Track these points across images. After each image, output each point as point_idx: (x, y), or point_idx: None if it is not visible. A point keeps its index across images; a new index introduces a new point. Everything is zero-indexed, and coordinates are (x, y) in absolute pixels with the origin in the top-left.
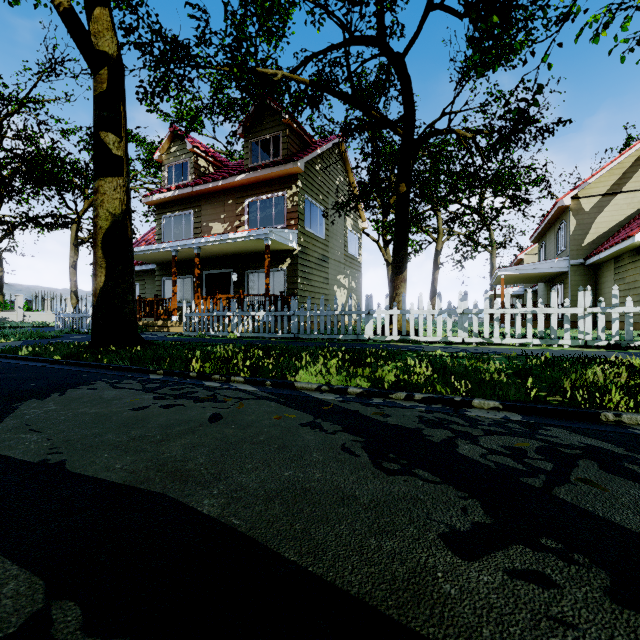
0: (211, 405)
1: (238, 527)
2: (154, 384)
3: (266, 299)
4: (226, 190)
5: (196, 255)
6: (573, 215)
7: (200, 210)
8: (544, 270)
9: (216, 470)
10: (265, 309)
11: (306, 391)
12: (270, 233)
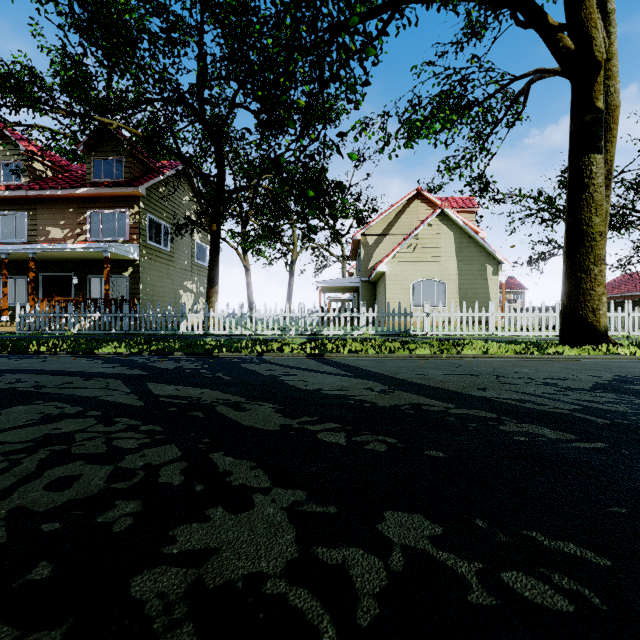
0: (43, 359)
1: (48, 369)
2: (4, 356)
3: (102, 303)
4: (66, 199)
5: (31, 259)
6: (363, 247)
7: (36, 213)
8: (346, 284)
9: (43, 366)
10: (105, 311)
11: (101, 355)
12: (110, 247)
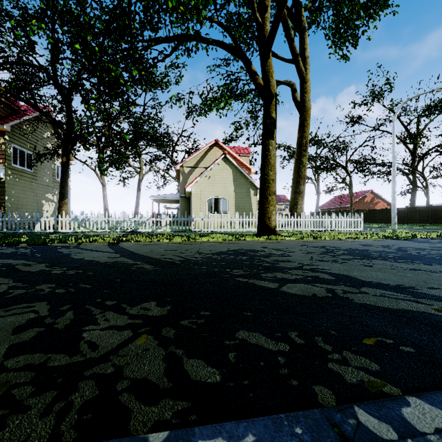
0: None
1: None
2: None
3: None
4: None
5: None
6: (181, 174)
7: None
8: (170, 198)
9: None
10: None
11: None
12: None
